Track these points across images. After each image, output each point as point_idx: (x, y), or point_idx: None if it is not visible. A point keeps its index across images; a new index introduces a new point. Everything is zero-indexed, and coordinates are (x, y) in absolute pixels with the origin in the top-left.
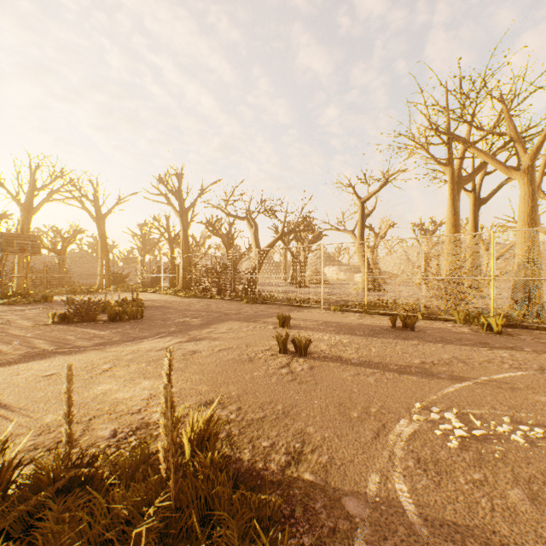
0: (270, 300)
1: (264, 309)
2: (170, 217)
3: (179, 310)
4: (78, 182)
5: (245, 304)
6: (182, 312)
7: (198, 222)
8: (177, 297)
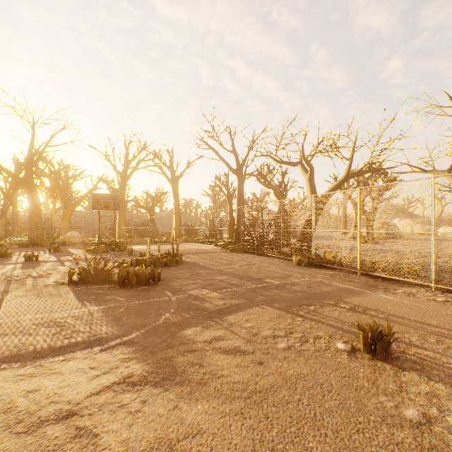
0: (331, 263)
1: (323, 279)
2: (228, 176)
3: (211, 270)
4: (159, 153)
5: (295, 266)
6: (211, 276)
7: (248, 174)
8: (225, 250)
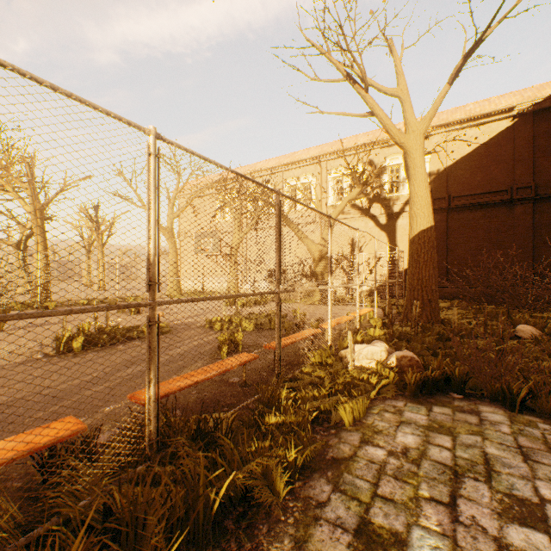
0: None
1: None
2: None
3: None
4: None
5: None
6: None
7: None
8: None
